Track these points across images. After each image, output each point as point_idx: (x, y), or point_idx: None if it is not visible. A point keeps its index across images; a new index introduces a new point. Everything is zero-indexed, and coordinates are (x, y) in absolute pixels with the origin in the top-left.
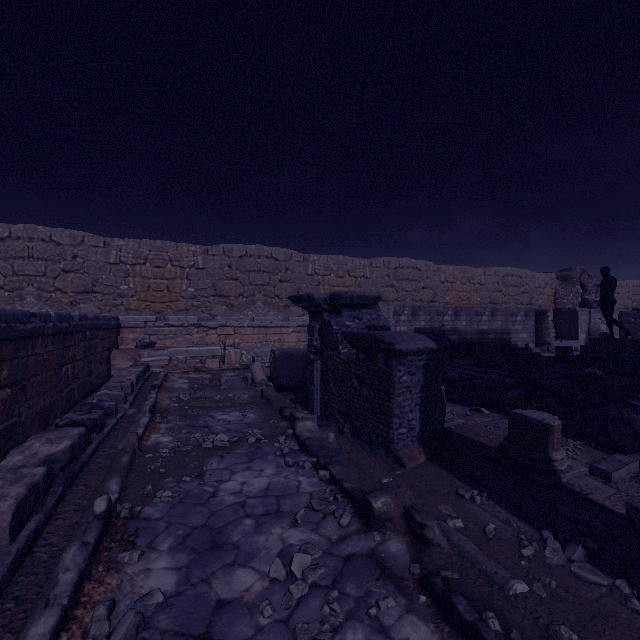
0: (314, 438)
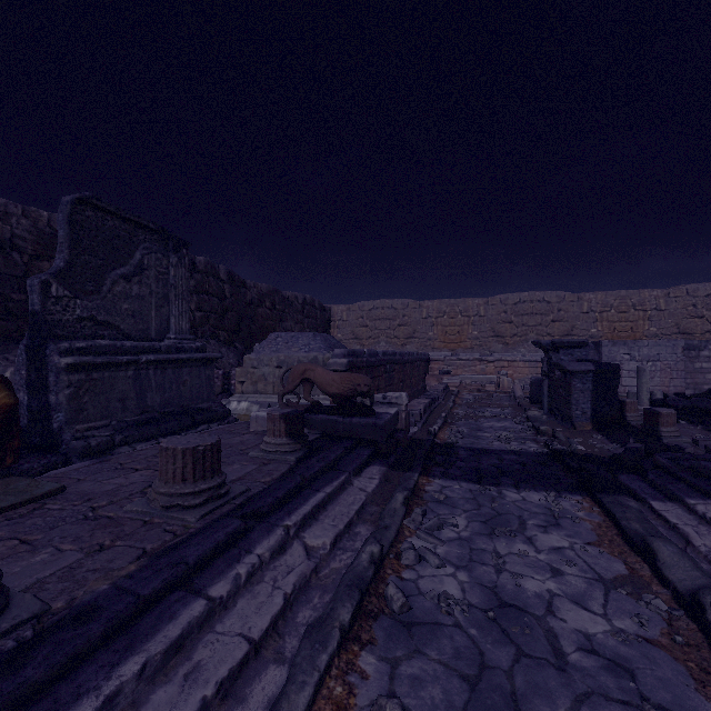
0: (534, 417)
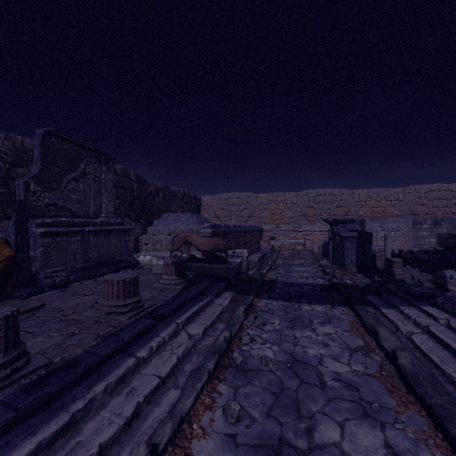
0: (323, 264)
